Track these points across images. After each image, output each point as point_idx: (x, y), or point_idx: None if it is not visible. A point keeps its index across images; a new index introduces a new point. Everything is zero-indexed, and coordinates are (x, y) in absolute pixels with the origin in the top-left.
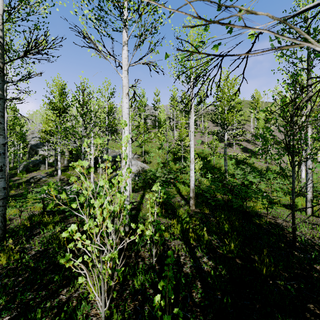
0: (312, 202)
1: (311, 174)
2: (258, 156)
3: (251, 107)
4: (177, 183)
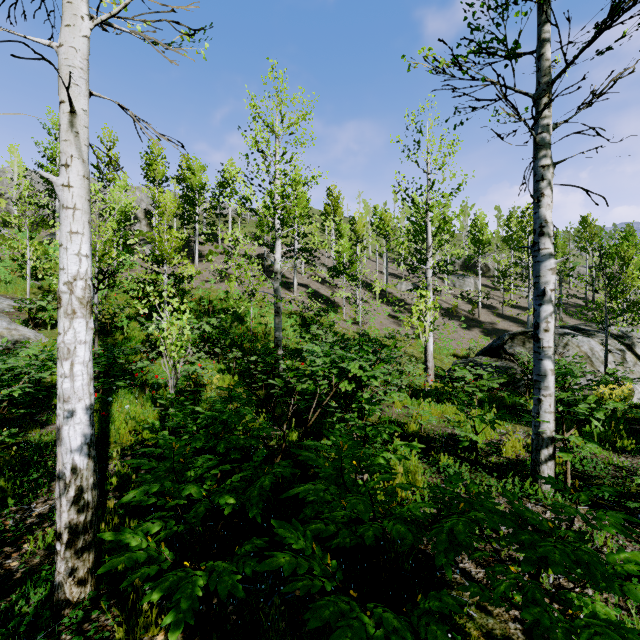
0: (555, 447)
1: (552, 352)
2: (340, 310)
3: (327, 212)
4: (122, 391)
